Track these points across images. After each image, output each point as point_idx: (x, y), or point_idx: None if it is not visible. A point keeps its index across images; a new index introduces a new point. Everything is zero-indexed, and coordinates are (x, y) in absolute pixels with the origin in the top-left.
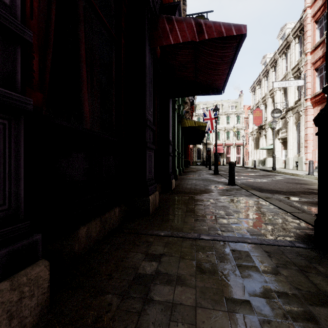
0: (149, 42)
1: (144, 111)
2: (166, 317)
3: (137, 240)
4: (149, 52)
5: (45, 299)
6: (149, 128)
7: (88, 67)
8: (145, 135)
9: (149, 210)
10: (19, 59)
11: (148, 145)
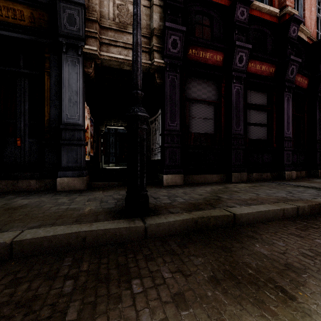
0: (318, 108)
1: (316, 138)
2: (319, 181)
3: (312, 178)
4: (318, 112)
5: (295, 177)
6: (318, 143)
7: (292, 129)
8: (316, 147)
9: (318, 175)
10: (291, 143)
11: (318, 150)
